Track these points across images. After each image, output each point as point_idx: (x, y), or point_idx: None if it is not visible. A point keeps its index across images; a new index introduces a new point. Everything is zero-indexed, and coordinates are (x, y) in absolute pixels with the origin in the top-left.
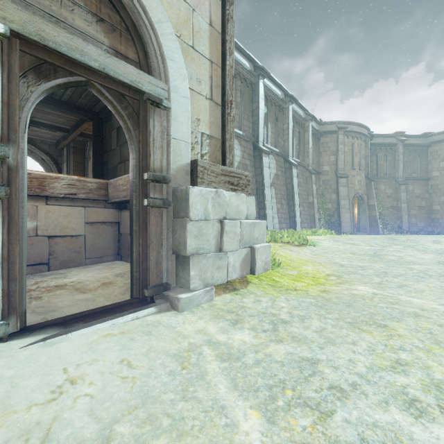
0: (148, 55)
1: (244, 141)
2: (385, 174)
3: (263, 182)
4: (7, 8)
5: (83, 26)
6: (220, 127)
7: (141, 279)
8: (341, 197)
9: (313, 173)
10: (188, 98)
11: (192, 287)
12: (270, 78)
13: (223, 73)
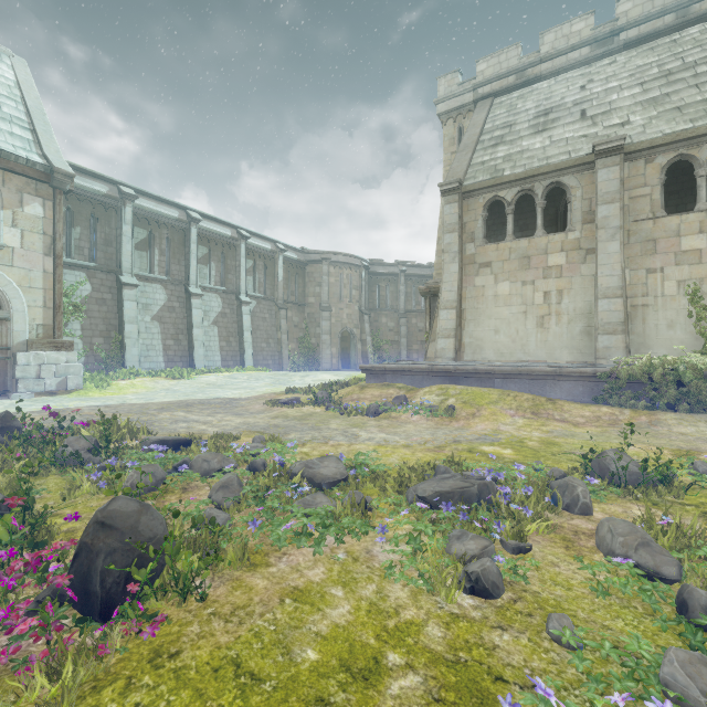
0: None
1: (173, 284)
2: (388, 306)
3: (192, 323)
4: None
5: None
6: (53, 319)
7: None
8: (323, 332)
9: (281, 308)
10: (26, 311)
11: (20, 391)
12: (213, 219)
13: (54, 293)
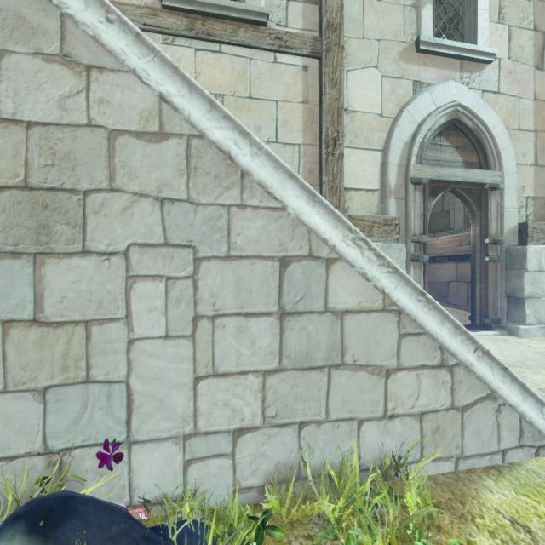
0: (486, 156)
1: None
2: None
3: None
4: (426, 170)
5: (449, 157)
6: (544, 186)
7: (482, 311)
8: None
9: None
10: (515, 173)
11: (527, 322)
12: None
13: None
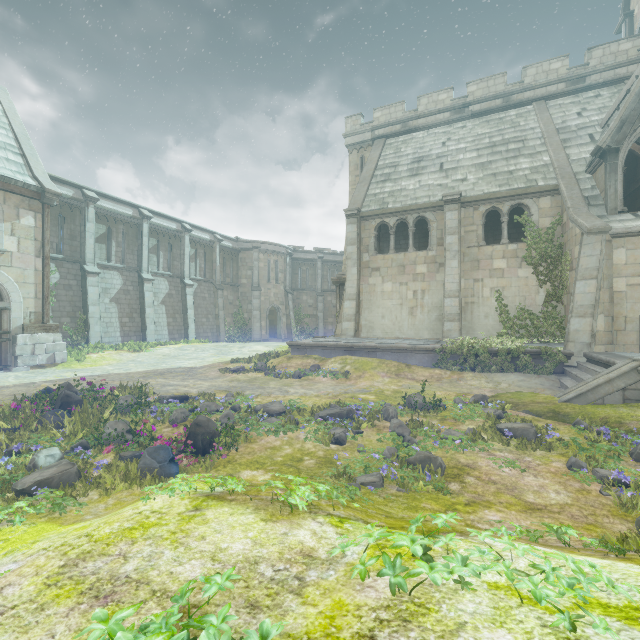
0: (1, 295)
1: (127, 271)
2: (308, 286)
3: (144, 303)
4: None
5: None
6: (42, 307)
7: None
8: (254, 308)
9: (219, 289)
10: (21, 302)
11: (19, 366)
12: (161, 216)
13: (43, 286)
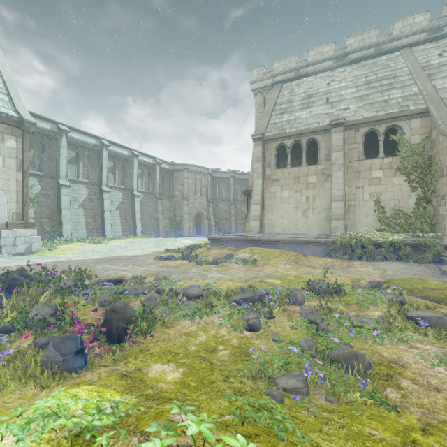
0: None
1: (91, 185)
2: (224, 197)
3: (103, 208)
4: None
5: None
6: (22, 209)
7: None
8: (184, 213)
9: (159, 199)
10: (6, 205)
11: (3, 253)
12: (116, 145)
13: (23, 193)
